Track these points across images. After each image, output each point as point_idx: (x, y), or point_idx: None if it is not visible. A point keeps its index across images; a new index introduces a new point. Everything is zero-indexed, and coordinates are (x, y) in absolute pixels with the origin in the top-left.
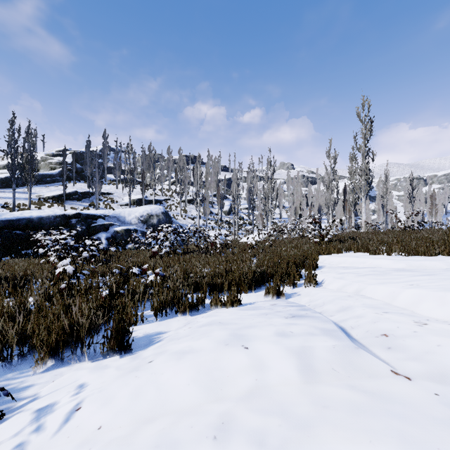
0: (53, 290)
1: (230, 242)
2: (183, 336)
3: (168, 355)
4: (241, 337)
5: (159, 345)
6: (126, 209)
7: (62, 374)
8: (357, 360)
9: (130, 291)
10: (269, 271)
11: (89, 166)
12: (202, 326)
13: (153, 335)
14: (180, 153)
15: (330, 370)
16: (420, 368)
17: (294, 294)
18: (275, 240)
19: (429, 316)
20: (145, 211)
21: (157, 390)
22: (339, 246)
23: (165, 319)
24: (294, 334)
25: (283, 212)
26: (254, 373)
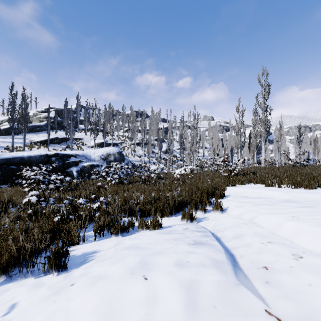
0: (23, 214)
1: (166, 174)
2: (108, 258)
3: (87, 279)
4: (146, 266)
5: (88, 265)
6: (91, 150)
7: (8, 289)
8: (236, 297)
9: (77, 217)
10: (187, 199)
11: (66, 120)
12: (124, 249)
13: (89, 253)
14: (131, 109)
15: (211, 307)
16: (291, 310)
17: (204, 219)
18: (197, 173)
19: (306, 247)
20: (105, 152)
21: (64, 318)
22: (242, 179)
23: (102, 239)
24: (189, 264)
25: (205, 152)
26: (146, 307)
